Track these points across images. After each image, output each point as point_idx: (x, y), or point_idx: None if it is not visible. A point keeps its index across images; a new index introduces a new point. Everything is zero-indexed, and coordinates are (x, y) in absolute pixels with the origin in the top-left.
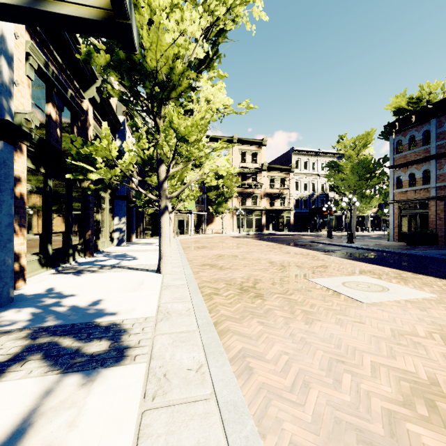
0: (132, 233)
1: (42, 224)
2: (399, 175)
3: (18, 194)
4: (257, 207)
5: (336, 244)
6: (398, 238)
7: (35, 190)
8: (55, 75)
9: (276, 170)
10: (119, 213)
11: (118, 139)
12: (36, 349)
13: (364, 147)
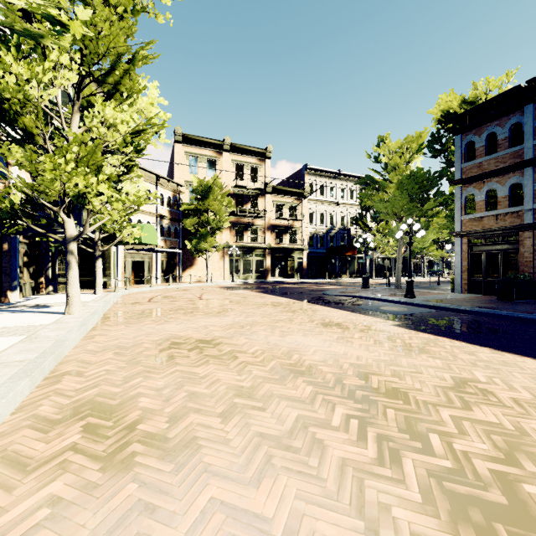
0: (10, 285)
1: None
2: (469, 193)
3: None
4: (258, 244)
5: (391, 300)
6: (468, 288)
7: None
8: None
9: (284, 194)
10: None
11: None
12: None
13: (418, 151)
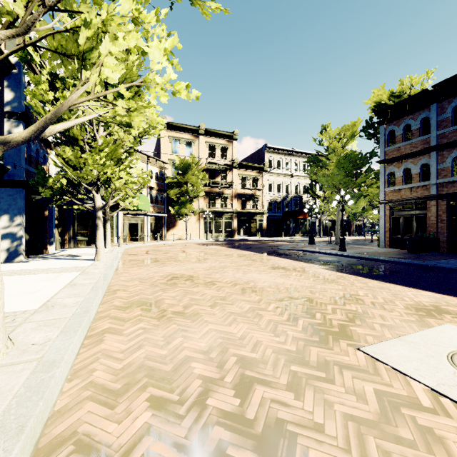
0: (49, 241)
1: None
2: (391, 171)
3: None
4: (227, 209)
5: (327, 253)
6: (390, 244)
7: None
8: None
9: (248, 168)
10: (10, 209)
11: (7, 89)
12: None
13: (351, 138)
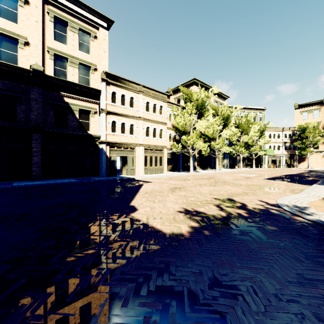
0: (236, 165)
1: (200, 161)
2: None
3: (196, 157)
4: None
5: None
6: None
7: (199, 156)
8: (202, 134)
9: None
10: (226, 158)
11: None
12: (193, 172)
13: None
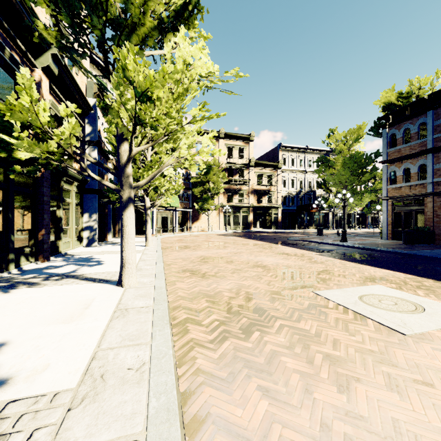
0: (108, 232)
1: None
2: (393, 170)
3: None
4: (244, 204)
5: (329, 243)
6: (392, 236)
7: None
8: None
9: (263, 166)
10: (89, 209)
11: (88, 125)
12: None
13: (356, 141)
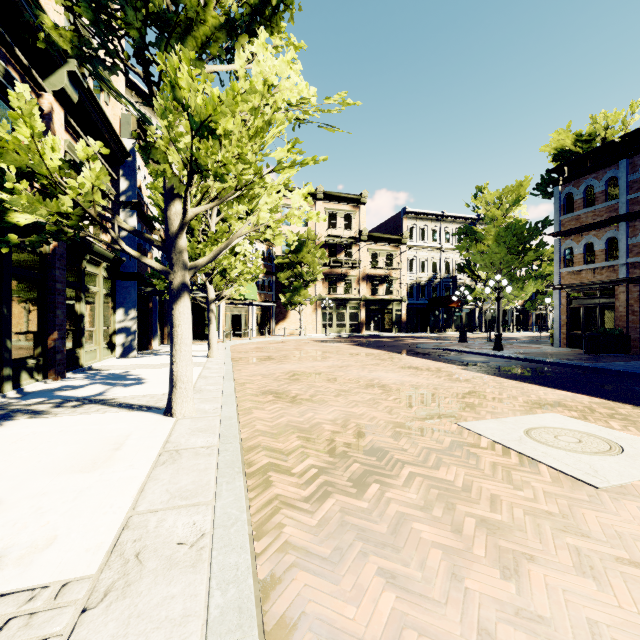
0: (153, 336)
1: None
2: (569, 246)
3: None
4: (352, 296)
5: (477, 353)
6: (568, 342)
7: None
8: None
9: (380, 241)
10: (125, 302)
11: (123, 178)
12: None
13: (515, 204)
